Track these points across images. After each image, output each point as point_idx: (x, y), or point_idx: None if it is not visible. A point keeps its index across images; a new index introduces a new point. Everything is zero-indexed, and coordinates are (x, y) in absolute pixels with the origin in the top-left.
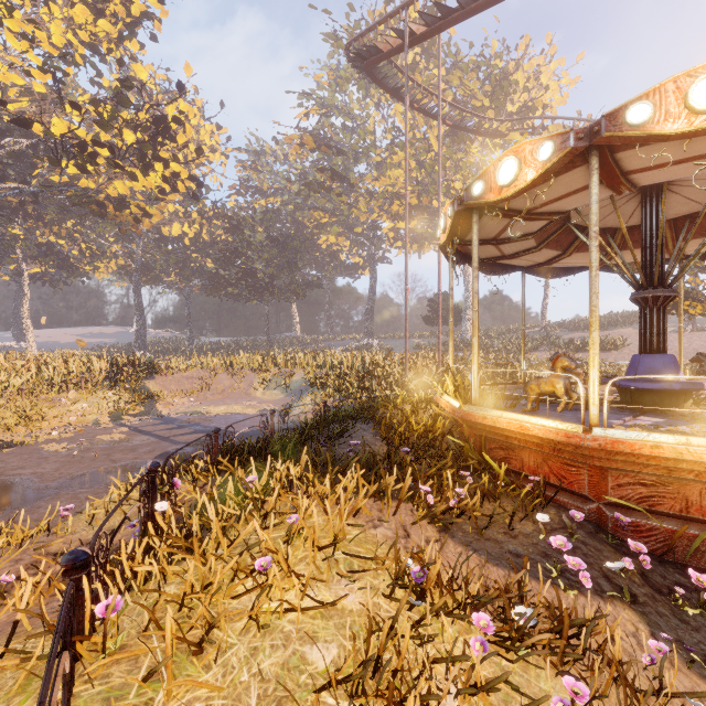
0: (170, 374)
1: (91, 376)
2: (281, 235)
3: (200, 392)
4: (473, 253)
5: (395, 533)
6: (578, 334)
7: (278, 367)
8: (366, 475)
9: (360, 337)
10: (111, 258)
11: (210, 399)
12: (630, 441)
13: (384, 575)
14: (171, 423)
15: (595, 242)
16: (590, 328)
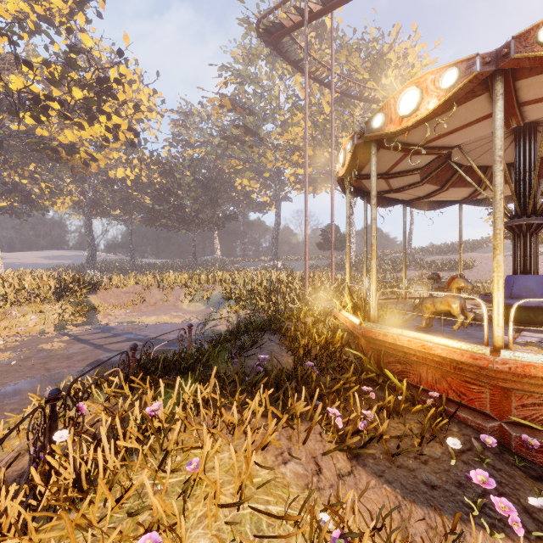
0: (110, 290)
1: (40, 292)
2: (205, 178)
3: (135, 304)
4: (372, 182)
5: (306, 468)
6: (436, 257)
7: (201, 284)
8: (274, 392)
9: (267, 259)
10: (67, 195)
11: (143, 310)
12: (542, 366)
13: (297, 535)
14: (108, 331)
15: (499, 166)
16: (495, 251)
